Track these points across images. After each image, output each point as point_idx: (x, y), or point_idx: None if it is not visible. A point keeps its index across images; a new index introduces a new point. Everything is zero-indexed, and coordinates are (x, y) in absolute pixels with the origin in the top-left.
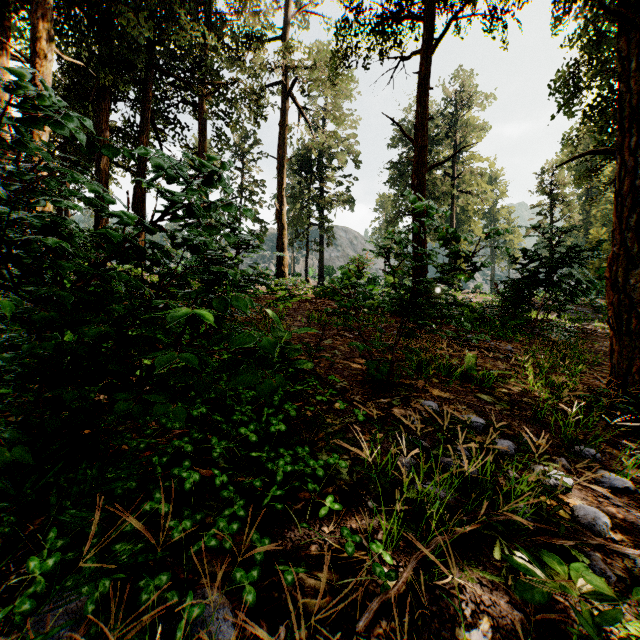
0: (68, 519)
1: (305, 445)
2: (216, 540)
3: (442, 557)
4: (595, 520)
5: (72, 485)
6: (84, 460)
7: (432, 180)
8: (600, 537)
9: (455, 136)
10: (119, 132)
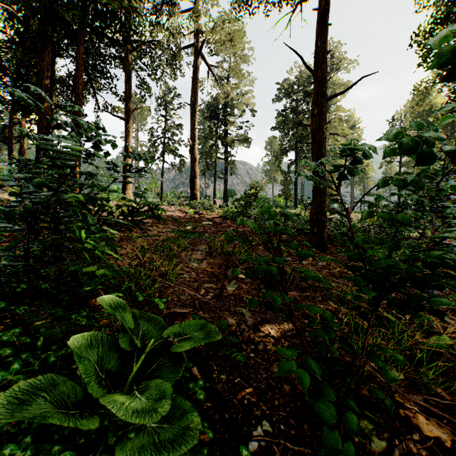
0: None
1: None
2: None
3: None
4: None
5: None
6: None
7: None
8: None
9: (327, 92)
10: (60, 81)
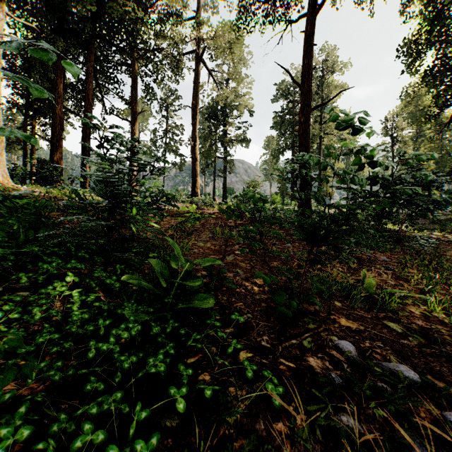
0: None
1: None
2: None
3: None
4: None
5: None
6: None
7: None
8: None
9: (322, 93)
10: (71, 86)
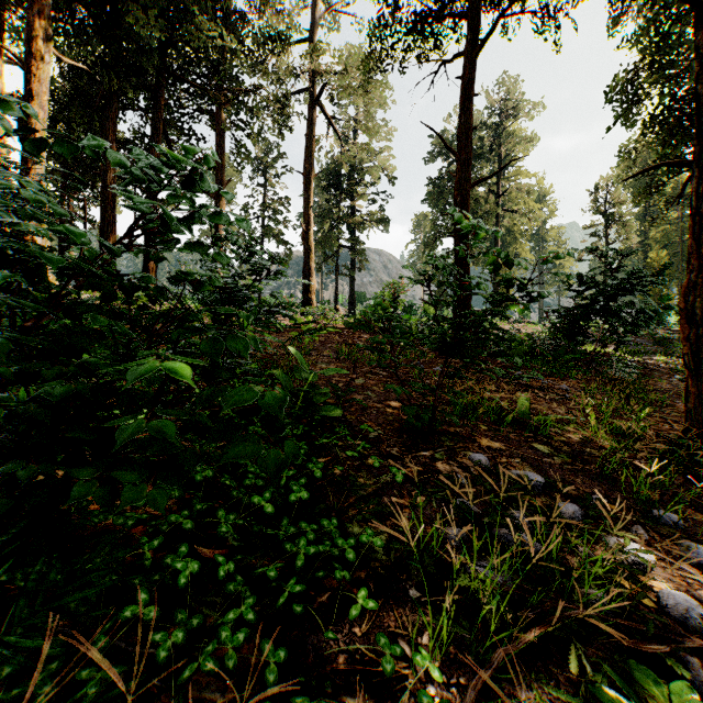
0: (7, 651)
1: (332, 513)
2: (215, 661)
3: (504, 668)
4: (688, 612)
5: (20, 597)
6: (41, 559)
7: (475, 198)
8: (695, 634)
9: (500, 149)
10: (128, 144)
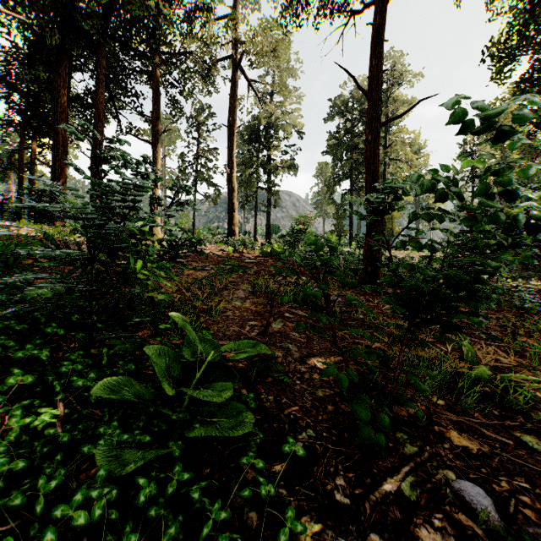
0: None
1: None
2: None
3: None
4: None
5: None
6: None
7: None
8: None
9: (387, 110)
10: (78, 99)
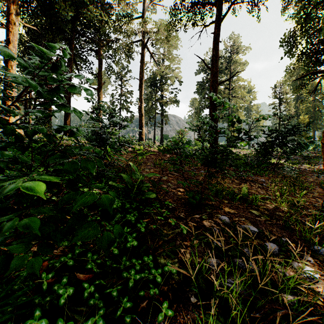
0: None
1: (150, 251)
2: None
3: None
4: None
5: None
6: None
7: (219, 91)
8: None
9: (230, 68)
10: None
